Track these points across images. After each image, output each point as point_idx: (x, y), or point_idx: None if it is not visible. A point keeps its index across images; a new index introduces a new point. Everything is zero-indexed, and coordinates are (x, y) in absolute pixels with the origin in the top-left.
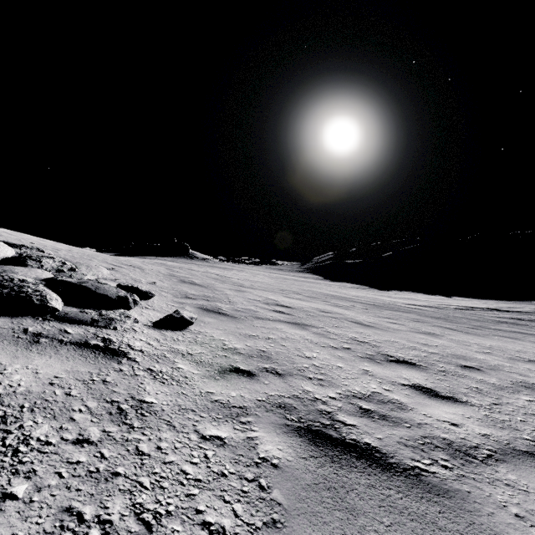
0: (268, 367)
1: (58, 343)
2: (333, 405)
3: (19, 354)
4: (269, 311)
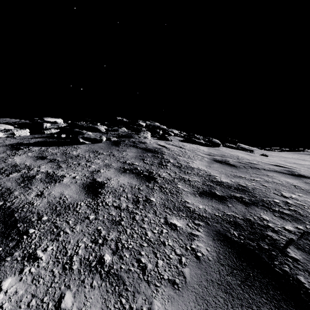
0: (291, 161)
1: (250, 153)
2: (306, 164)
3: (247, 153)
4: (293, 159)
